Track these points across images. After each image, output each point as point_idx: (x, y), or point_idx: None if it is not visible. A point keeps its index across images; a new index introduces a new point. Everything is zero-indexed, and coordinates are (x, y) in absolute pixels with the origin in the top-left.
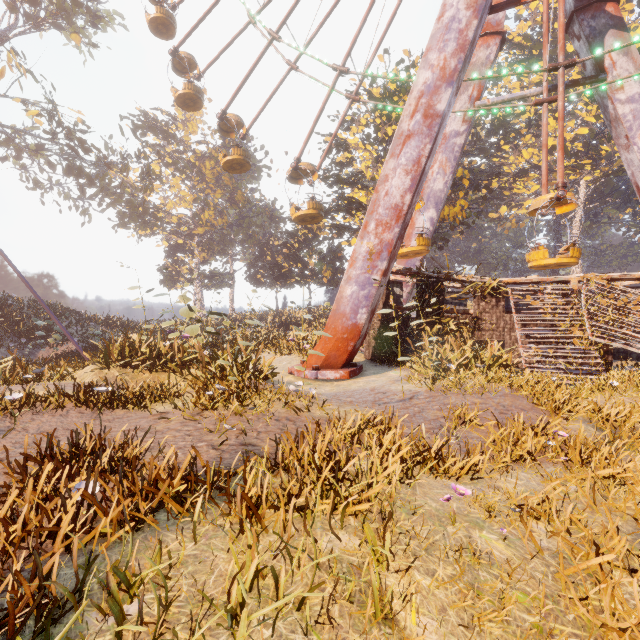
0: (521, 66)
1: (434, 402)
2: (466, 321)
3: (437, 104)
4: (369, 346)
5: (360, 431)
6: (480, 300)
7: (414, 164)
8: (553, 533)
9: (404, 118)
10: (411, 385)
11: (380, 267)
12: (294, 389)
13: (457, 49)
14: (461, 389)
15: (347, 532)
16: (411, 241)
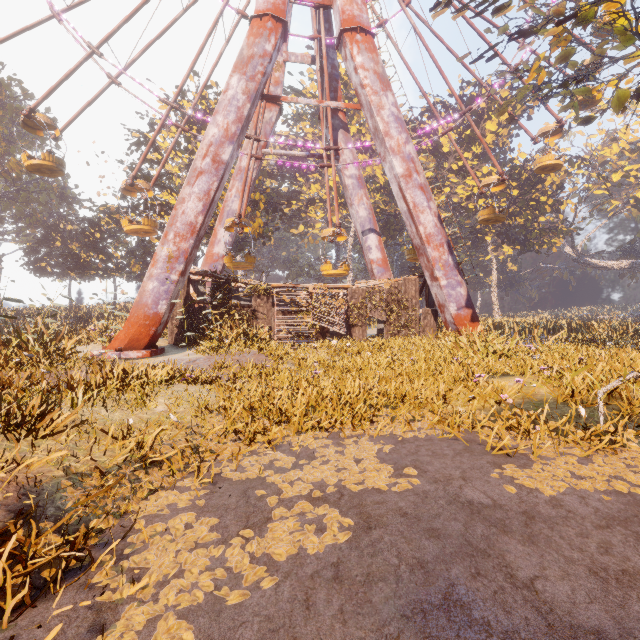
0: (309, 120)
1: (209, 361)
2: (247, 312)
3: (222, 154)
4: (172, 333)
5: (147, 370)
6: (257, 298)
7: (205, 194)
8: (229, 388)
9: (198, 157)
10: (198, 355)
11: (178, 269)
12: (98, 354)
13: (236, 120)
14: (229, 353)
15: (130, 394)
16: (214, 248)
